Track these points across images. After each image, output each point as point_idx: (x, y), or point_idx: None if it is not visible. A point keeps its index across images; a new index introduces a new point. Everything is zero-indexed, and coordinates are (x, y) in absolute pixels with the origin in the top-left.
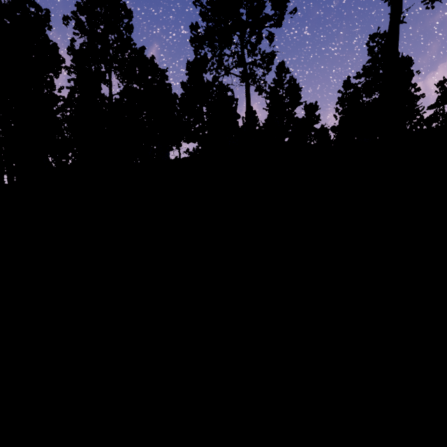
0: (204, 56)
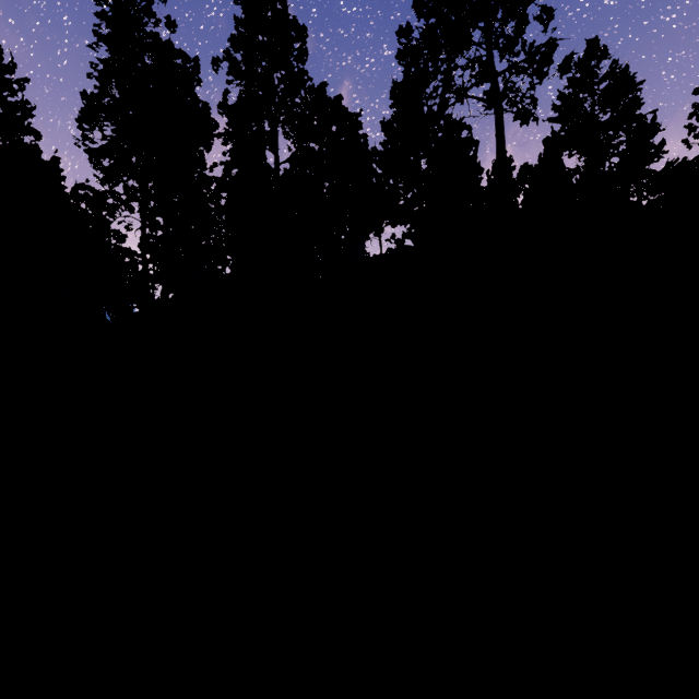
0: (422, 67)
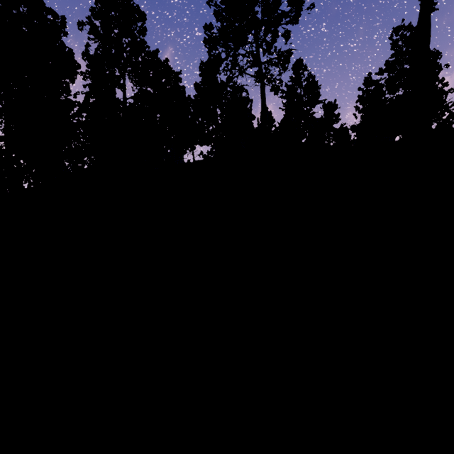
0: (218, 56)
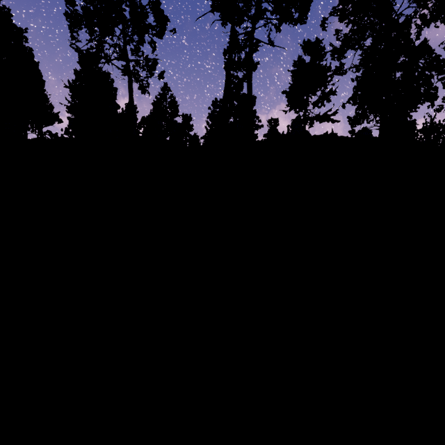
0: (97, 52)
